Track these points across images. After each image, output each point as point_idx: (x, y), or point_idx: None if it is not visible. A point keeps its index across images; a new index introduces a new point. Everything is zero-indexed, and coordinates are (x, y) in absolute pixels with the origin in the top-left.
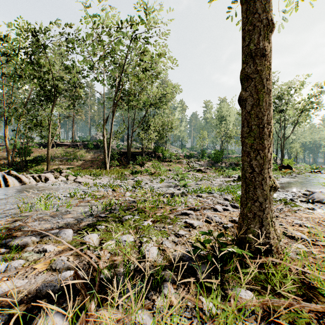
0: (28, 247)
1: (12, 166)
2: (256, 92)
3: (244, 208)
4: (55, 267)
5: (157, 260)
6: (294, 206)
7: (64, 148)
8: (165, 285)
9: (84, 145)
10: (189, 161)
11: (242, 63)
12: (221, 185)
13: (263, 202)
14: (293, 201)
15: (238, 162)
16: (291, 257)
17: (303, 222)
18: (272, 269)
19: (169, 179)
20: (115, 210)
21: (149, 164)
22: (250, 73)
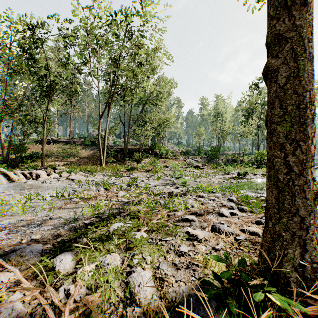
0: None
1: (7, 162)
2: (294, 57)
3: (274, 224)
4: None
5: (152, 300)
6: None
7: (60, 145)
8: None
9: (81, 142)
10: (186, 158)
11: (270, 20)
12: (221, 183)
13: (305, 216)
14: None
15: (235, 159)
16: None
17: None
18: None
19: (166, 176)
20: (104, 214)
21: (146, 160)
22: (284, 32)
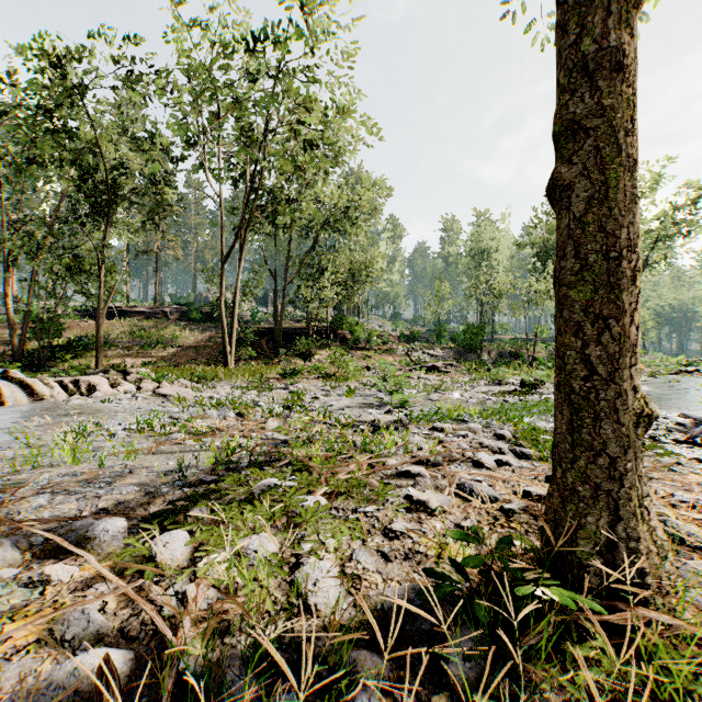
0: (7, 568)
1: (21, 359)
2: (600, 165)
3: (565, 472)
4: (62, 635)
5: (338, 609)
6: (664, 455)
7: (136, 320)
8: (359, 699)
9: (180, 314)
10: (410, 349)
11: (559, 92)
12: (485, 403)
13: (619, 456)
14: (656, 441)
15: (518, 351)
16: (696, 602)
17: (697, 498)
18: (663, 653)
19: (367, 387)
20: (238, 464)
21: (323, 354)
22: (582, 117)
